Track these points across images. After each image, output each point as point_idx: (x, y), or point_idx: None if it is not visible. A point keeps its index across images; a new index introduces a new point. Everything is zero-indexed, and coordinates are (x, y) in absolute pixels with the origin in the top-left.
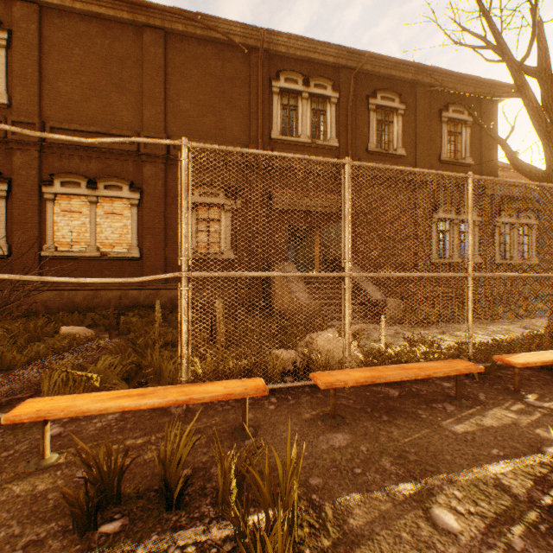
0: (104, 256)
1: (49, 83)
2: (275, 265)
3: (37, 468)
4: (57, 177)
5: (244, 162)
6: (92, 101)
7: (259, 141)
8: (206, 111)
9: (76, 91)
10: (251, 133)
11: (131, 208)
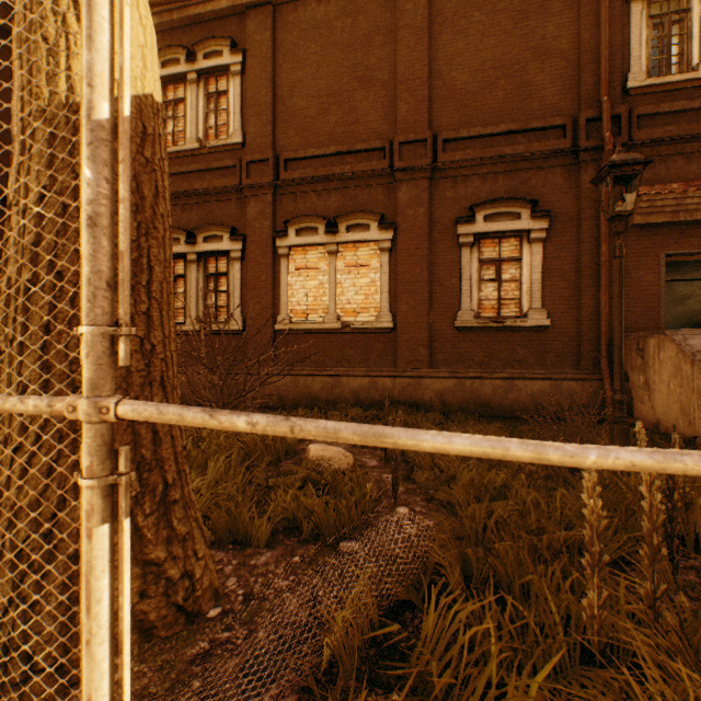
0: (345, 327)
1: (283, 103)
2: (648, 336)
3: None
4: (291, 224)
5: (569, 148)
6: (330, 112)
7: (602, 99)
8: (494, 76)
9: (312, 103)
10: (581, 91)
11: (380, 255)
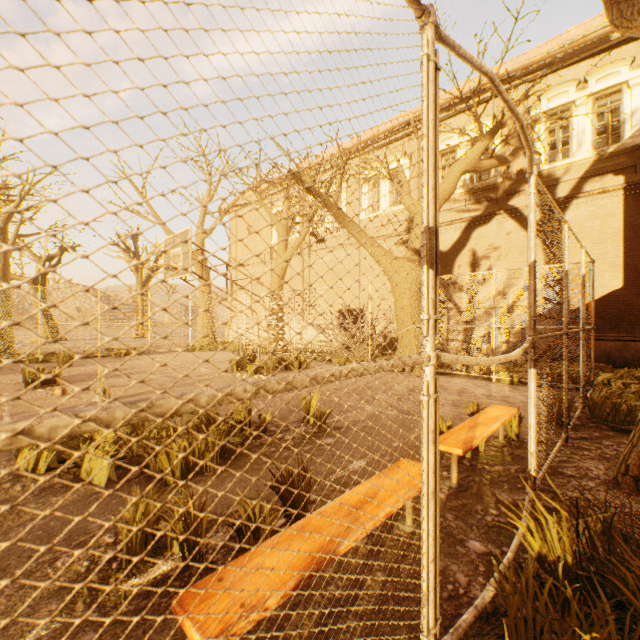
0: None
1: None
2: None
3: (396, 518)
4: None
5: None
6: None
7: None
8: None
9: None
10: None
11: None
